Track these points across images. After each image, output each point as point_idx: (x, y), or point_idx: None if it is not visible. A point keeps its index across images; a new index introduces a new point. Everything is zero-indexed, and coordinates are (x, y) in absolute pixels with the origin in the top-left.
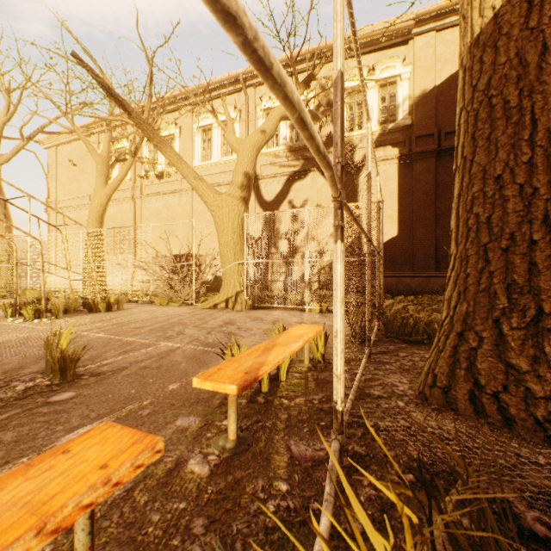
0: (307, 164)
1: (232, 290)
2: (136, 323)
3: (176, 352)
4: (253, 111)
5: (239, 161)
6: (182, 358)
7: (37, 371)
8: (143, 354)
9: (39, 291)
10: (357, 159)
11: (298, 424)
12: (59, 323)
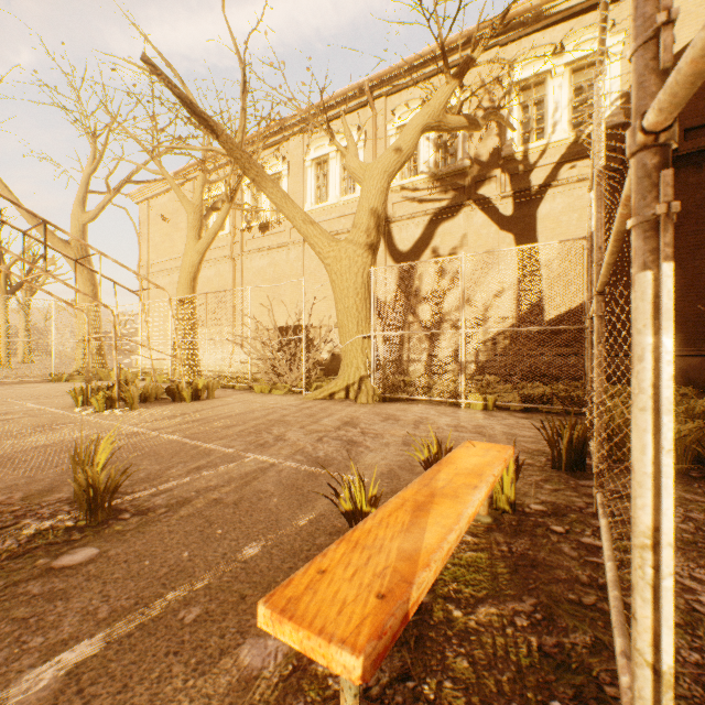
0: (459, 195)
1: (353, 374)
2: (224, 419)
3: (268, 474)
4: (383, 130)
5: (364, 194)
6: (274, 486)
7: (67, 498)
8: (220, 474)
9: (124, 372)
10: (536, 183)
11: (496, 700)
12: (132, 416)
